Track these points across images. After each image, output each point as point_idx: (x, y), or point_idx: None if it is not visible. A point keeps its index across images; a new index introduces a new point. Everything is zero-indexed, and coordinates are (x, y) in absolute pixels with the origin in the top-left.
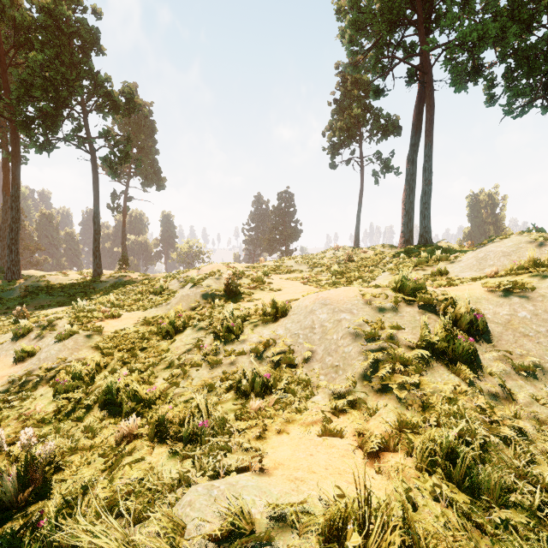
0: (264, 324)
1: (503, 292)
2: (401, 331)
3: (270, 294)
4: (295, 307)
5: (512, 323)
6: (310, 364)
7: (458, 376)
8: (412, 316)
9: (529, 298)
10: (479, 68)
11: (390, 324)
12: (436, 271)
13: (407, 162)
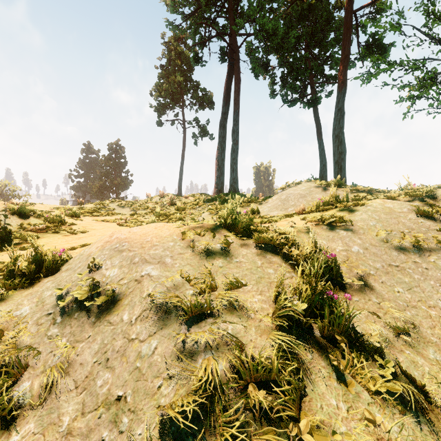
0: (2, 294)
1: (327, 226)
2: (242, 290)
3: (65, 237)
4: (76, 257)
5: (351, 260)
6: (54, 402)
7: (351, 375)
8: (251, 261)
9: (353, 231)
10: (268, 66)
11: (226, 280)
12: (250, 211)
13: (219, 126)
